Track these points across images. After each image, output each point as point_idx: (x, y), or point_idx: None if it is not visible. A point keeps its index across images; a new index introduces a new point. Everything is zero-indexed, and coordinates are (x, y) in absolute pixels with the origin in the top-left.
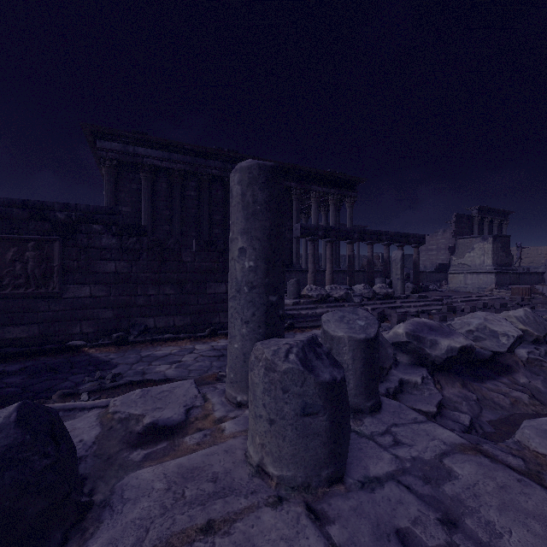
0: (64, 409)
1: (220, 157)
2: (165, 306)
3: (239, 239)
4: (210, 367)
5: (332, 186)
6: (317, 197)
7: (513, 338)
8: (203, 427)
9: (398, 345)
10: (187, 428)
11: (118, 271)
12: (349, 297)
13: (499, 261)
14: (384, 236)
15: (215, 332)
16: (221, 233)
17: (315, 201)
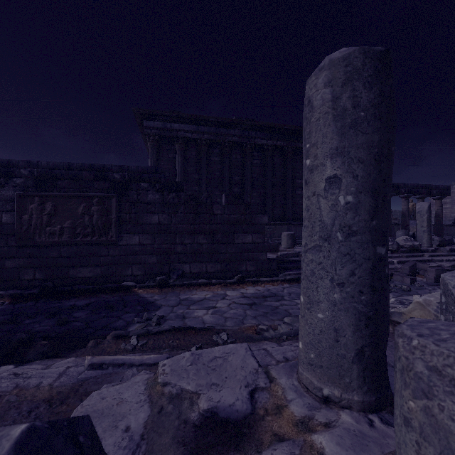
0: (113, 364)
1: (239, 126)
2: (199, 254)
3: (327, 165)
4: (245, 316)
5: None
6: None
7: None
8: (282, 433)
9: None
10: (258, 429)
11: (160, 222)
12: None
13: None
14: (402, 188)
15: (243, 279)
16: (240, 192)
17: None
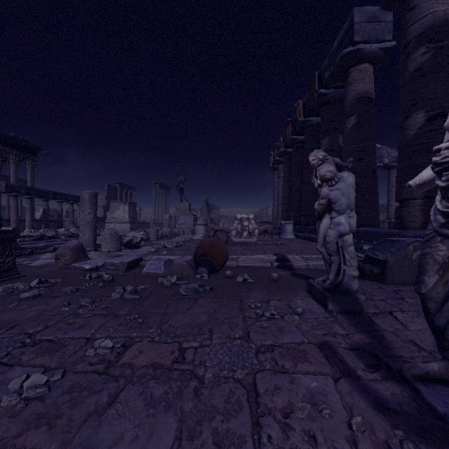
0: (20, 264)
1: None
2: None
3: (88, 210)
4: None
5: (15, 148)
6: None
7: (141, 238)
8: None
9: None
10: None
11: None
12: (58, 236)
13: (132, 216)
14: (70, 197)
15: None
16: None
17: None
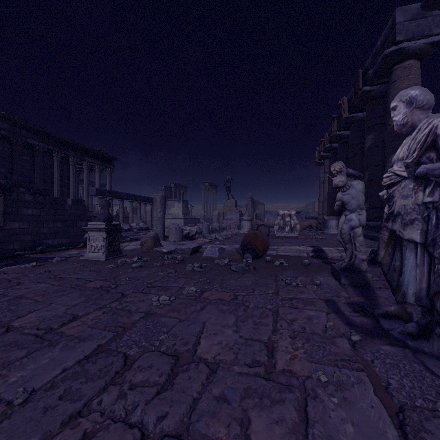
0: None
1: (9, 121)
2: (57, 233)
3: (160, 209)
4: None
5: (99, 160)
6: (89, 166)
7: (196, 231)
8: None
9: None
10: None
11: (34, 214)
12: (131, 229)
13: (185, 213)
14: (138, 198)
15: (86, 245)
16: None
17: (87, 168)
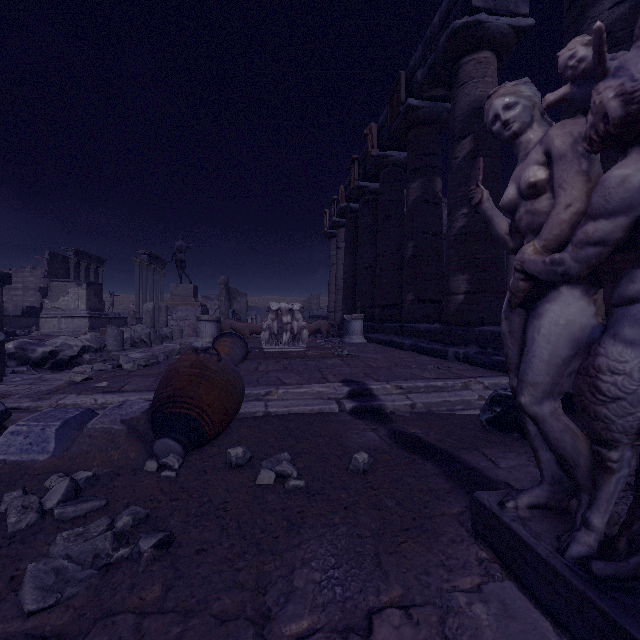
0: None
1: None
2: None
3: None
4: None
5: None
6: None
7: (81, 347)
8: None
9: (9, 356)
10: None
11: None
12: None
13: (93, 307)
14: None
15: None
16: None
17: None
